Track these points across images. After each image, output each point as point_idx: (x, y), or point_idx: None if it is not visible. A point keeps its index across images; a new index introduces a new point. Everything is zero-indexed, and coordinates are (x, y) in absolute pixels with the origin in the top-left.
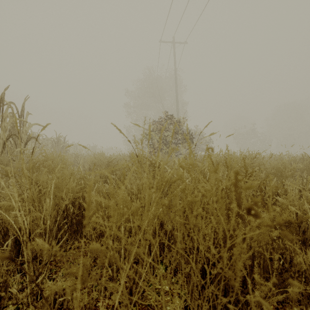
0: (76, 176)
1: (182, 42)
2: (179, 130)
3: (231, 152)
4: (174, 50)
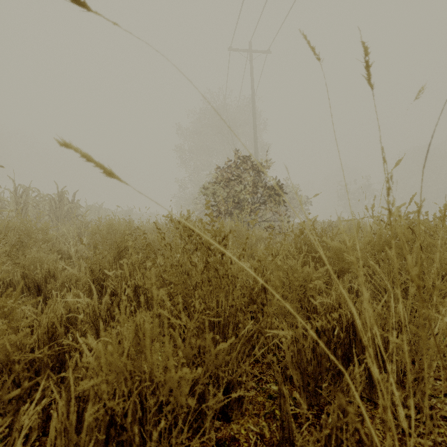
0: (46, 267)
1: (264, 51)
2: (262, 182)
3: (333, 219)
4: (250, 62)
